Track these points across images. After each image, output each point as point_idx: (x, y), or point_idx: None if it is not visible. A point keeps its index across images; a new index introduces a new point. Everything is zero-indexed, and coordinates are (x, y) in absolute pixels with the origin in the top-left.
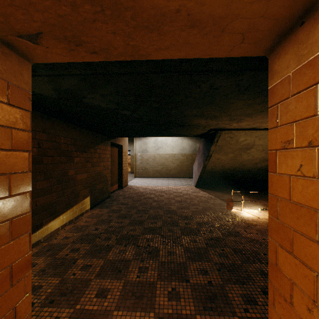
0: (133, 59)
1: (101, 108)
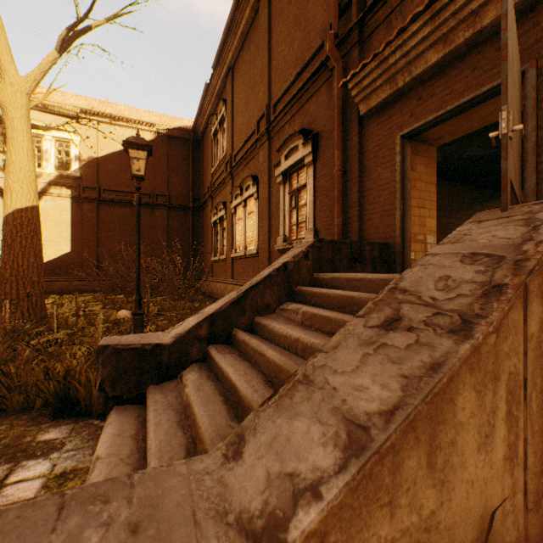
0: (485, 126)
1: (480, 157)
